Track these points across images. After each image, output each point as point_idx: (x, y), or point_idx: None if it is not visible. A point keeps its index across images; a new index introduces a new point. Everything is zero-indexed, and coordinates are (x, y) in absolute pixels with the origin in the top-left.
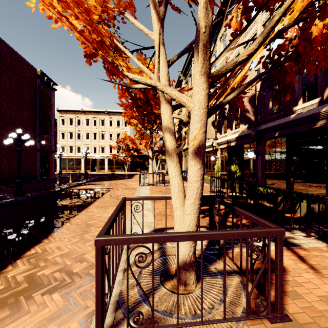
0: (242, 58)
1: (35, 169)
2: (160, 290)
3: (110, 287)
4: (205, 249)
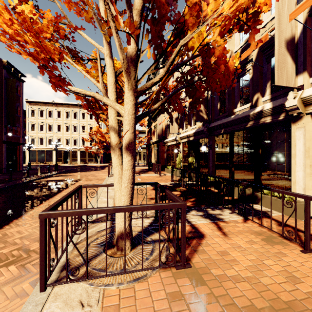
0: (156, 80)
1: (1, 162)
2: (101, 256)
3: (57, 254)
4: (148, 226)
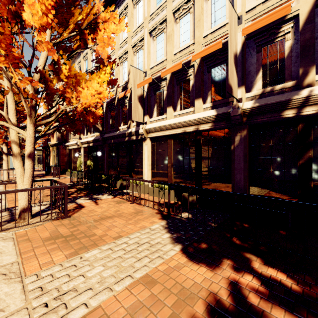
0: (49, 120)
1: None
2: (7, 224)
3: None
4: (45, 209)
